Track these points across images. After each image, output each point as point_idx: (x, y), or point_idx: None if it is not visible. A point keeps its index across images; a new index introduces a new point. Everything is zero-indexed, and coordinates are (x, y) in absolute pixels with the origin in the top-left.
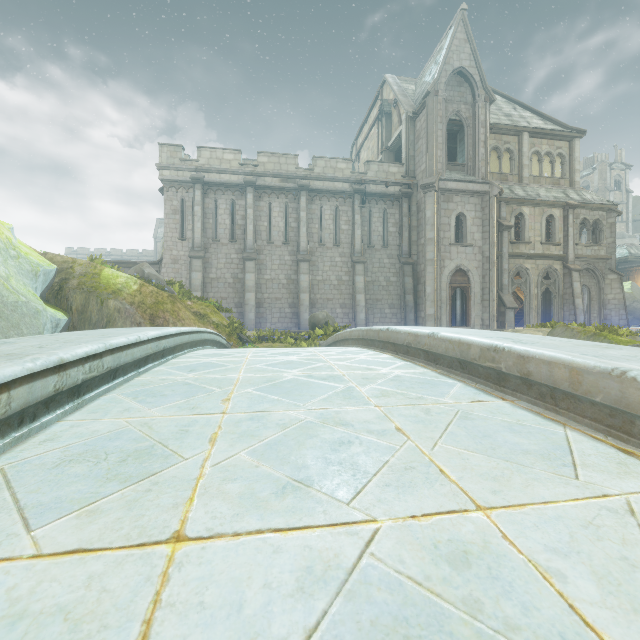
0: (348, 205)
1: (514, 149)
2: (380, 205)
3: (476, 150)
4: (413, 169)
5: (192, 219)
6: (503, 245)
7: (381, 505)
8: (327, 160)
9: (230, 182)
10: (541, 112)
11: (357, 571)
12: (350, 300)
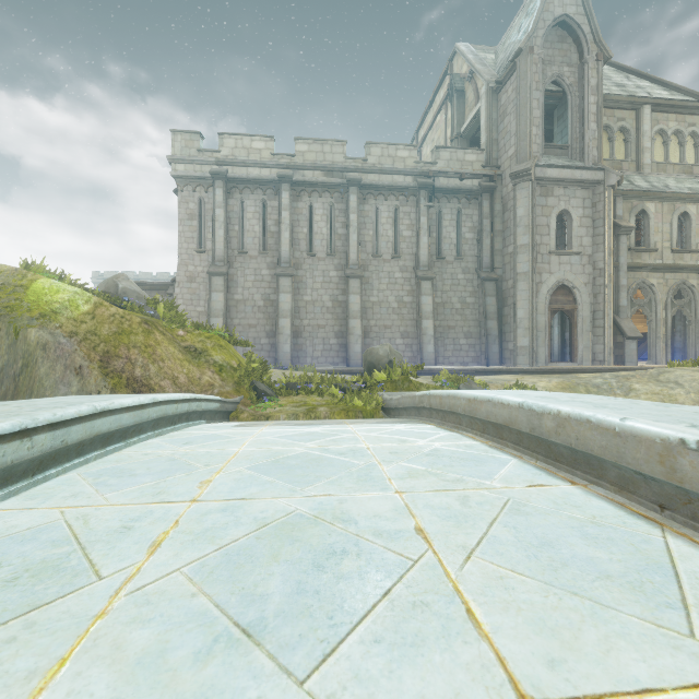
0: (411, 205)
1: (631, 128)
2: (453, 204)
3: (585, 126)
4: (496, 156)
5: (212, 225)
6: (620, 253)
7: None
8: (384, 147)
9: (260, 177)
10: (664, 80)
11: None
12: (414, 327)
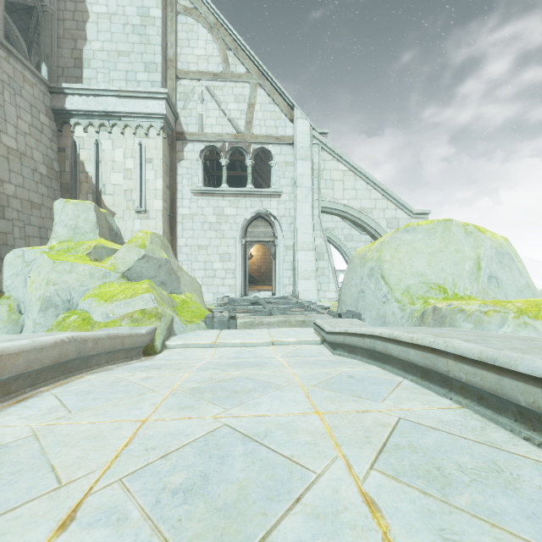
0: None
1: None
2: None
3: None
4: None
5: None
6: None
7: (204, 423)
8: None
9: None
10: None
11: (235, 406)
12: None
